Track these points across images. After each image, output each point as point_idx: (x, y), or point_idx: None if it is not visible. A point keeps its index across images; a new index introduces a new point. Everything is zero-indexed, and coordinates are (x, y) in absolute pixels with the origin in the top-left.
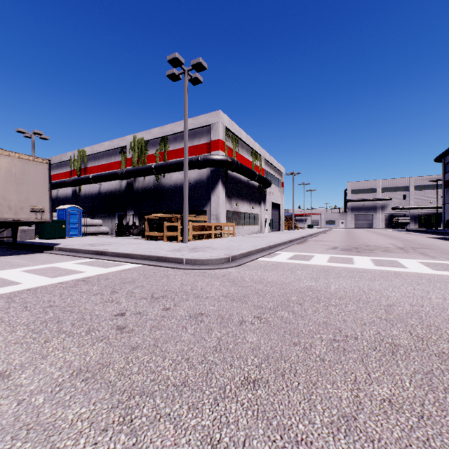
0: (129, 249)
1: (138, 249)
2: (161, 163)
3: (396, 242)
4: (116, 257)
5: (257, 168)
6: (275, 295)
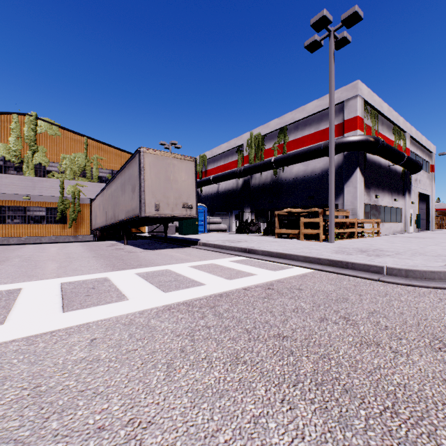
0: (277, 248)
1: (287, 248)
2: (281, 155)
3: None
4: (267, 256)
5: (399, 149)
6: None
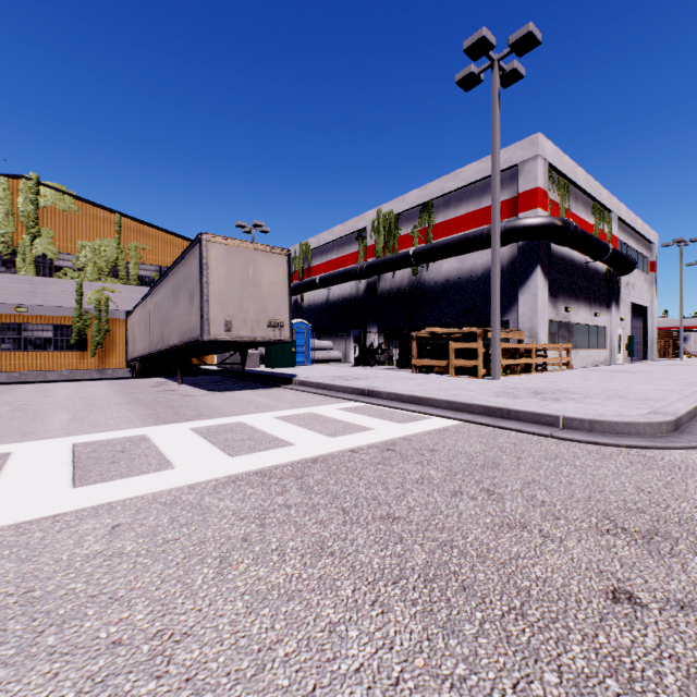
0: (410, 388)
1: (427, 389)
2: (424, 245)
3: None
4: (396, 401)
5: (602, 238)
6: None
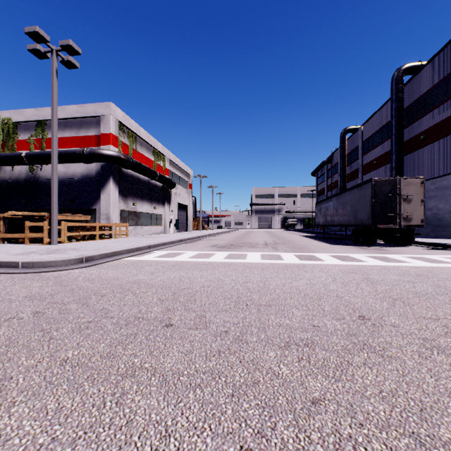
0: None
1: None
2: (36, 151)
3: (270, 239)
4: None
5: (160, 168)
6: (88, 291)
